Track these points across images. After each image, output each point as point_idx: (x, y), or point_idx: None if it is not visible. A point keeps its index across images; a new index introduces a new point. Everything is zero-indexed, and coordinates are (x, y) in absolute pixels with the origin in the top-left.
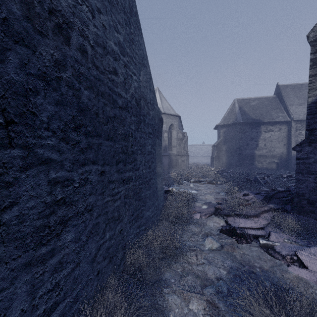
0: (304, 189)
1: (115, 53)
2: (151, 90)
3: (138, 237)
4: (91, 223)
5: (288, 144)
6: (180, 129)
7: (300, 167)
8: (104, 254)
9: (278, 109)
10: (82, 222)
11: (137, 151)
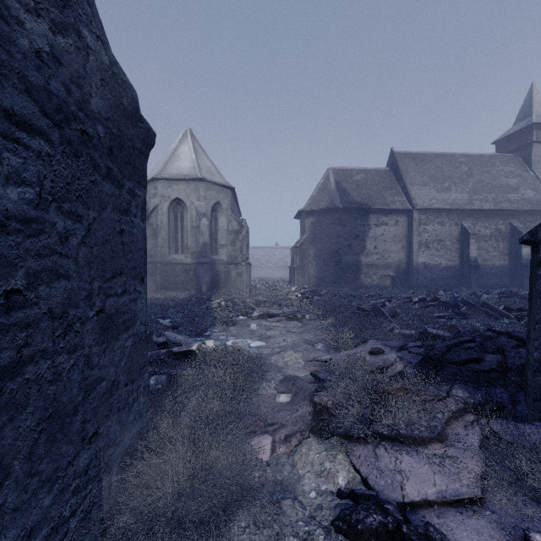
0: None
1: None
2: None
3: None
4: None
5: (407, 246)
6: (235, 215)
7: None
8: None
9: (394, 190)
10: None
11: None
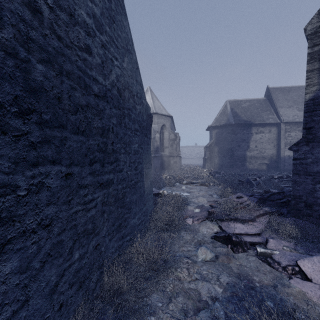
0: (301, 191)
1: (88, 27)
2: (138, 81)
3: (121, 250)
4: (49, 242)
5: (277, 145)
6: (172, 130)
7: (297, 168)
8: (71, 280)
9: (268, 111)
10: (34, 243)
11: (120, 150)
